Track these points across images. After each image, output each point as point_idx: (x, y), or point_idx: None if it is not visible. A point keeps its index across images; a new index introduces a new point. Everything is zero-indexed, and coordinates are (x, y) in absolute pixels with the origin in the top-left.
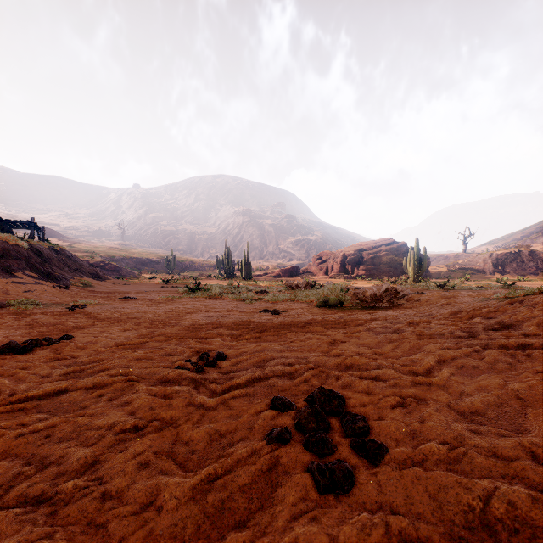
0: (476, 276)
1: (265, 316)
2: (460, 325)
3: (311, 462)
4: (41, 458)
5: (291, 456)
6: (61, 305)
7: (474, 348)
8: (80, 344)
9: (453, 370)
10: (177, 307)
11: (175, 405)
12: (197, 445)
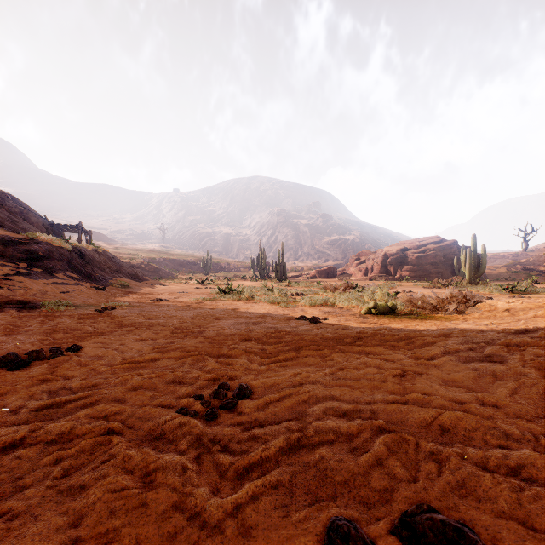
0: (543, 277)
1: (303, 324)
2: None
3: None
4: None
5: None
6: (92, 307)
7: None
8: (82, 359)
9: None
10: (206, 311)
11: (151, 510)
12: None
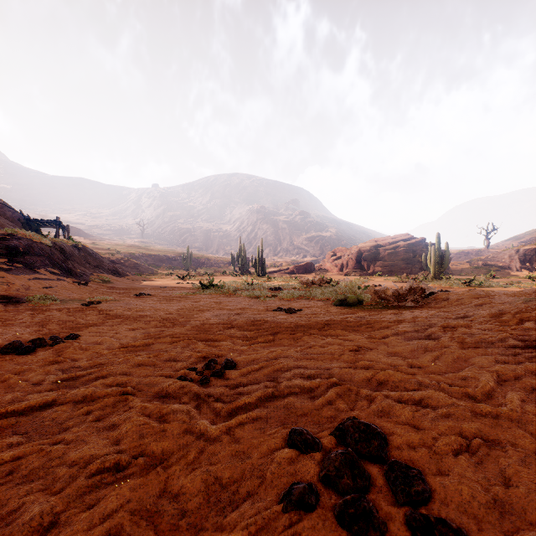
0: (501, 272)
1: (280, 315)
2: (509, 331)
3: None
4: None
5: None
6: (78, 301)
7: None
8: (83, 345)
9: (523, 395)
10: (190, 304)
11: (169, 433)
12: (189, 501)
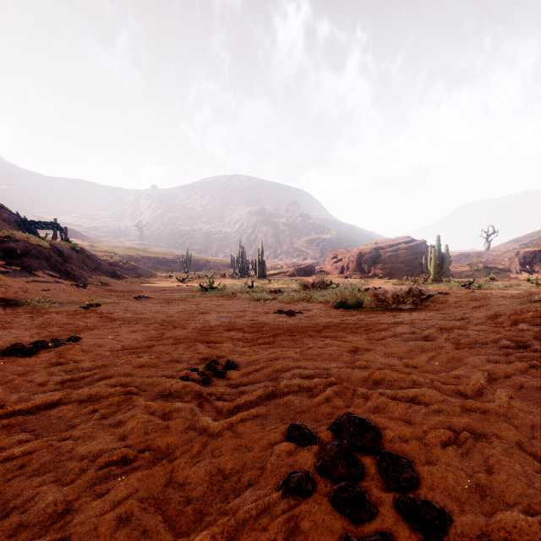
0: (501, 275)
1: (280, 317)
2: (503, 332)
3: (345, 537)
4: (6, 500)
5: (315, 520)
6: (77, 304)
7: (531, 362)
8: (85, 347)
9: (511, 392)
10: (190, 307)
11: (173, 429)
12: (194, 490)
